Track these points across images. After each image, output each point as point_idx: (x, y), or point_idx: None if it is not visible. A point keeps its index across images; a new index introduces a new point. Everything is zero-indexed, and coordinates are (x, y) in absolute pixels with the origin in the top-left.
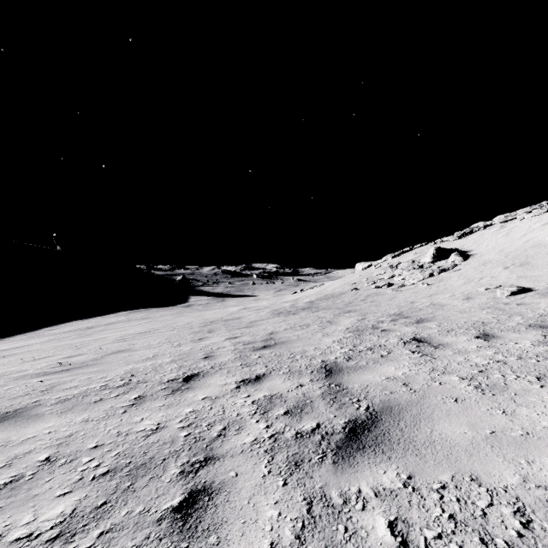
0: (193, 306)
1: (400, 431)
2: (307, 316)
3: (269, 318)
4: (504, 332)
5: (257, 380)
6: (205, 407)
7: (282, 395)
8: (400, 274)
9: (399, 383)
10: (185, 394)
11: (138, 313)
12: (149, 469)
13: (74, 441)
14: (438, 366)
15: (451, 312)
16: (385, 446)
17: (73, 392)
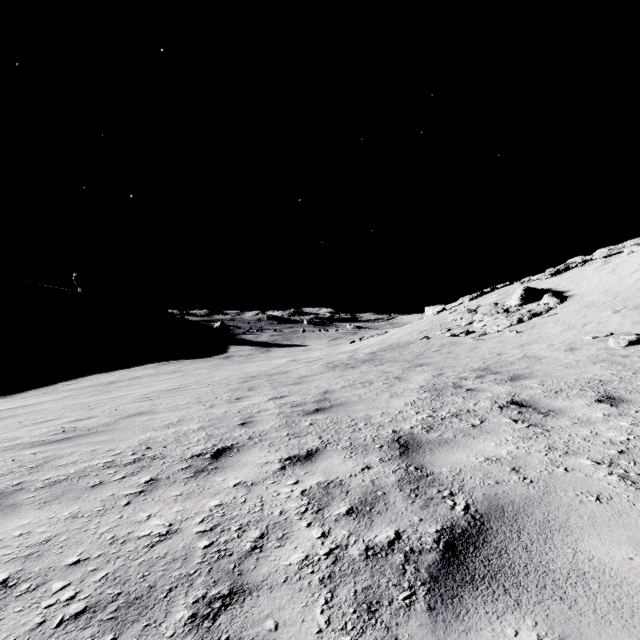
0: (232, 358)
1: (524, 550)
2: (369, 370)
3: (322, 373)
4: (635, 394)
5: (308, 458)
6: (236, 498)
7: (342, 481)
8: (481, 319)
9: (505, 467)
10: (212, 477)
11: (169, 366)
12: (145, 609)
13: (49, 551)
14: (556, 442)
15: (553, 366)
16: (507, 579)
17: (68, 471)
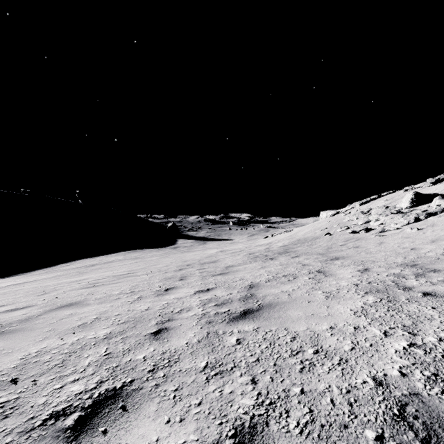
0: (179, 248)
1: None
2: (288, 262)
3: (246, 263)
4: None
5: None
6: None
7: None
8: (377, 219)
9: None
10: None
11: (134, 253)
12: None
13: None
14: None
15: None
16: None
17: None
